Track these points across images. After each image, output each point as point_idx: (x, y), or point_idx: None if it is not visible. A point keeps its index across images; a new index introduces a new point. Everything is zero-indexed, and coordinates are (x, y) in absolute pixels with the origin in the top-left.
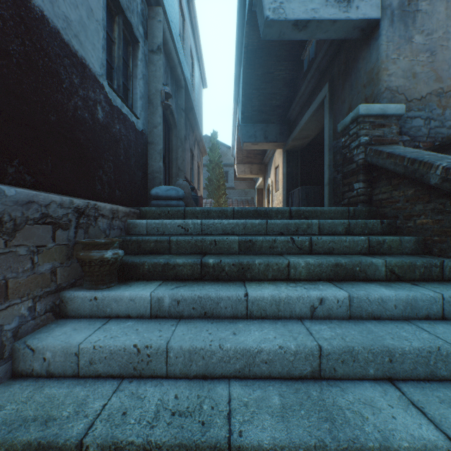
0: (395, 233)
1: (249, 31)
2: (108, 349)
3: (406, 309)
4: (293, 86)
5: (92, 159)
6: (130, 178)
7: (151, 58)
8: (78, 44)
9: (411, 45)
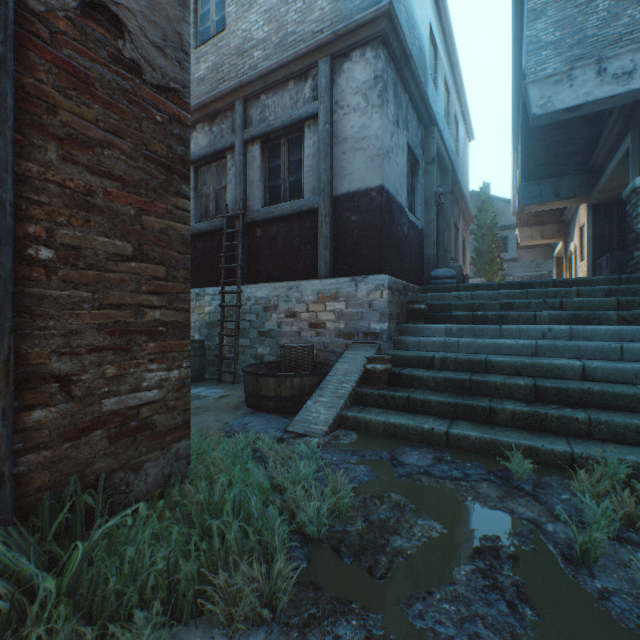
0: None
1: None
2: (431, 340)
3: (613, 335)
4: (598, 123)
5: (403, 258)
6: (415, 266)
7: (427, 168)
8: (399, 197)
9: None
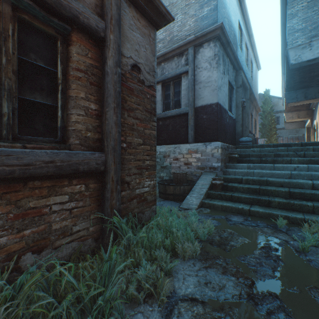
0: None
1: None
2: (241, 171)
3: None
4: None
5: (226, 133)
6: (232, 136)
7: (237, 90)
8: (224, 106)
9: None
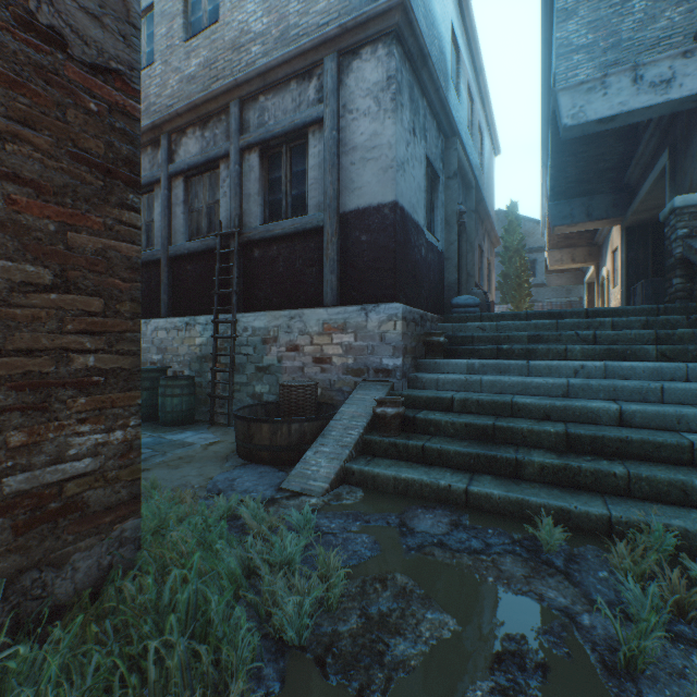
0: None
1: None
2: (451, 378)
3: (652, 373)
4: (633, 137)
5: (420, 284)
6: (435, 292)
7: (448, 184)
8: (416, 215)
9: None
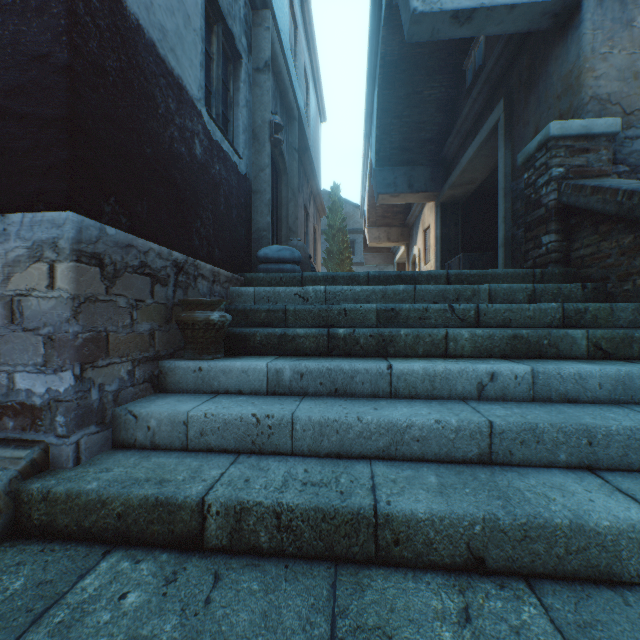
0: (604, 302)
1: (386, 35)
2: (221, 418)
3: (616, 389)
4: (451, 110)
5: (189, 206)
6: (231, 236)
7: (257, 78)
8: (174, 59)
9: (632, 31)
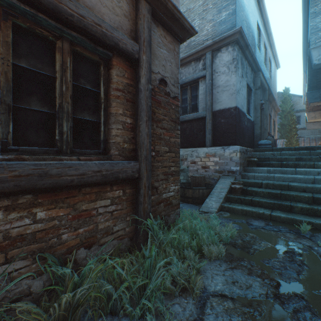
0: None
1: None
2: (260, 175)
3: None
4: None
5: (244, 136)
6: (250, 139)
7: (255, 92)
8: (243, 109)
9: None
